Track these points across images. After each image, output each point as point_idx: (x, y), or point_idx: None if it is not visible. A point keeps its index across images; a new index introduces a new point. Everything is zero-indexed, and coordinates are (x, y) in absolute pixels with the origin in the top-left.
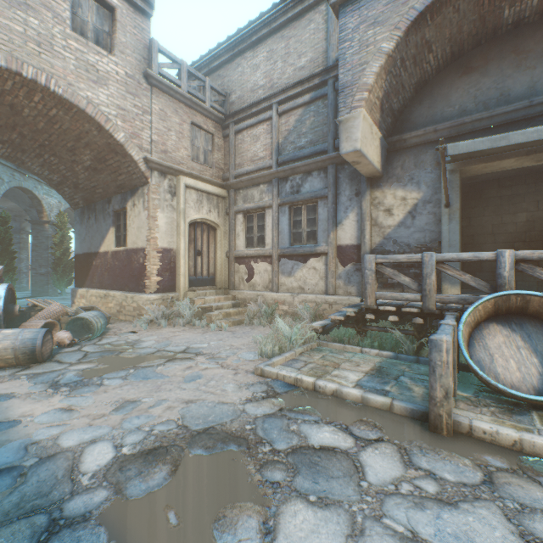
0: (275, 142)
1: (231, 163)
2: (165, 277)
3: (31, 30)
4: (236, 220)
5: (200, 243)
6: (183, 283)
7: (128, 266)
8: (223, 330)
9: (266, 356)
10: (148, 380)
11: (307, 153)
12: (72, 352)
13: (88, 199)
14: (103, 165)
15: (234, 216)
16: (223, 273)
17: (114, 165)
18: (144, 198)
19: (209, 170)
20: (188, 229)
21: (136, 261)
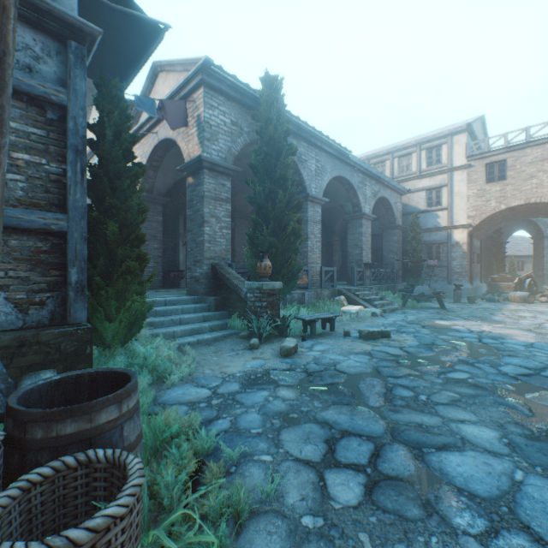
0: None
1: None
2: None
3: (532, 185)
4: None
5: None
6: None
7: None
8: None
9: None
10: (547, 308)
11: None
12: (541, 303)
13: None
14: None
15: None
16: None
17: None
18: None
19: None
20: None
21: None
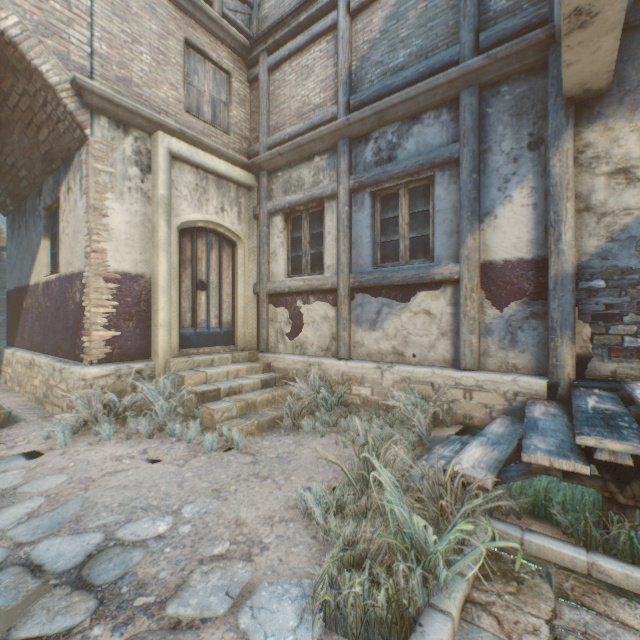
0: (343, 69)
1: (261, 125)
2: (127, 329)
3: None
4: (270, 226)
5: (204, 268)
6: (165, 343)
7: (61, 310)
8: (234, 448)
9: (342, 628)
10: None
11: (411, 75)
12: None
13: (15, 194)
14: (6, 109)
15: (267, 220)
16: (248, 323)
17: (22, 107)
18: (81, 173)
19: (221, 136)
20: (179, 240)
21: (71, 299)
